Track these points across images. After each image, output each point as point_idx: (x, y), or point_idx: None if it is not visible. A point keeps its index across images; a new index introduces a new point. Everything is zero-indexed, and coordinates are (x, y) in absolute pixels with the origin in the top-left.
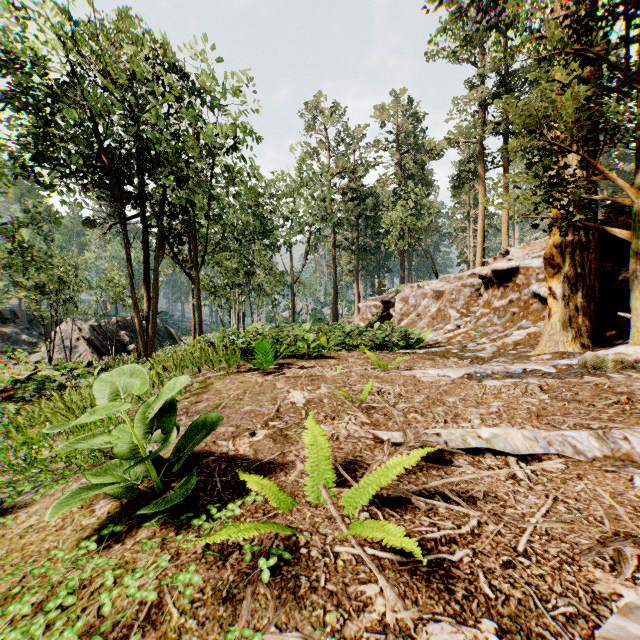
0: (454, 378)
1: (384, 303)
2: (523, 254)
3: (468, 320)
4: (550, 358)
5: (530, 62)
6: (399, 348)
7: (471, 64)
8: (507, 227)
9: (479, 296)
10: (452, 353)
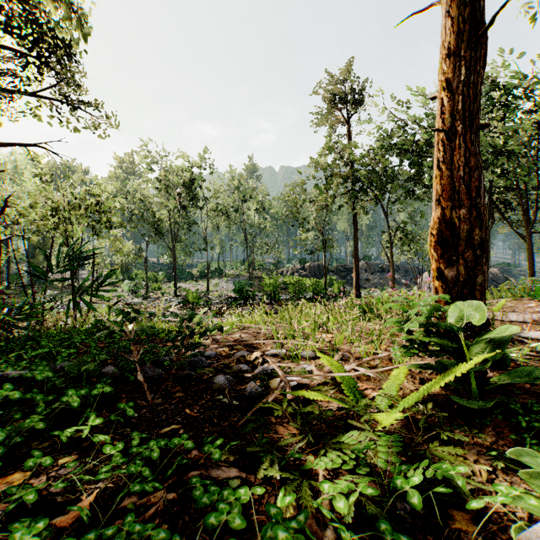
0: None
1: None
2: None
3: None
4: None
5: None
6: None
7: None
8: None
9: None
10: None
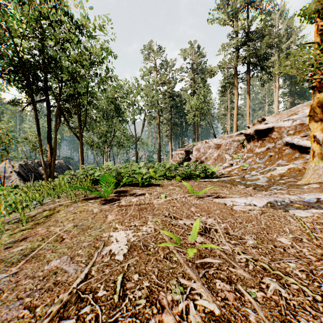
0: (260, 207)
1: (186, 152)
2: (275, 119)
3: (238, 160)
4: (318, 187)
5: (258, 30)
6: (200, 178)
7: (231, 26)
8: (249, 112)
9: (242, 147)
10: (236, 181)
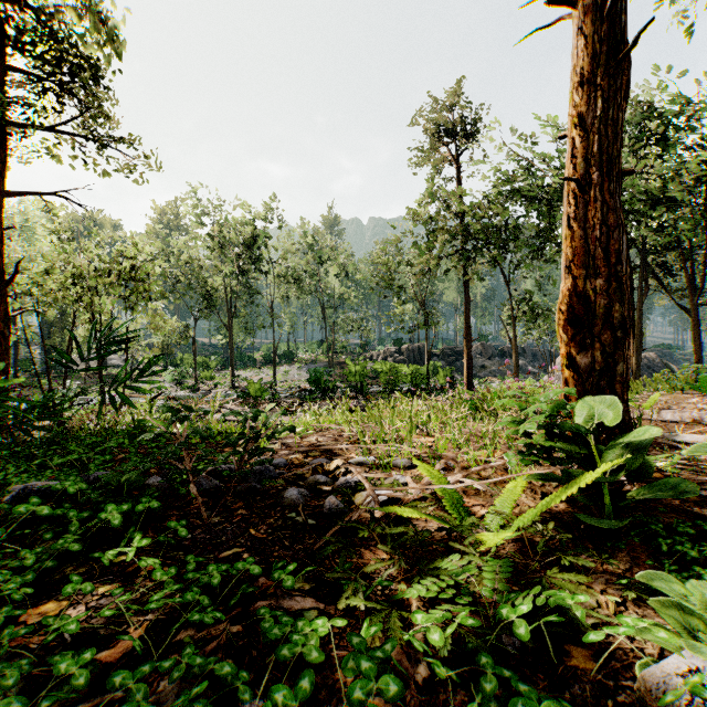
0: None
1: None
2: None
3: None
4: None
5: None
6: None
7: None
8: None
9: None
10: None
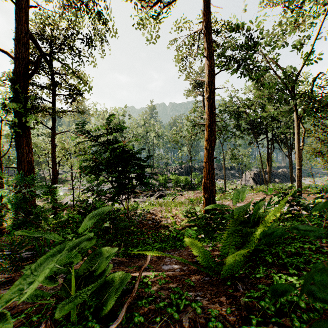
0: None
1: None
2: None
3: None
4: None
5: None
6: None
7: None
8: None
9: None
10: None
